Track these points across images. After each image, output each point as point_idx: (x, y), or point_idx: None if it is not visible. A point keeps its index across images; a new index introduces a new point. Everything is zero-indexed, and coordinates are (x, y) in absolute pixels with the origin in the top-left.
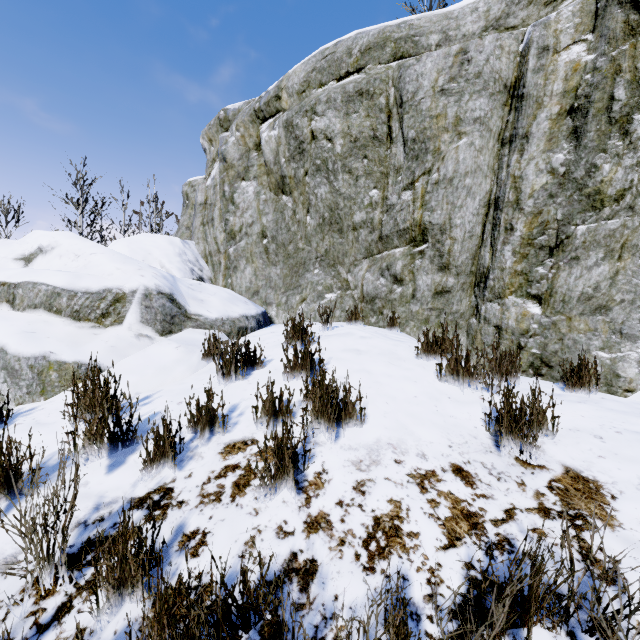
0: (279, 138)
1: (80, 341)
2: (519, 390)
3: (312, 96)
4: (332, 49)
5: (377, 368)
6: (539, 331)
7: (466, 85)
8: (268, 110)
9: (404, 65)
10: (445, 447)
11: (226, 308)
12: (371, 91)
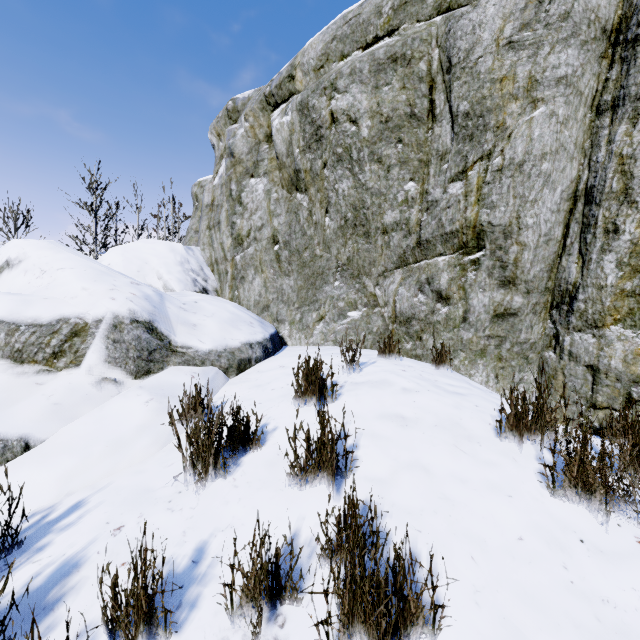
0: (292, 124)
1: (9, 398)
2: None
3: (332, 70)
4: (356, 11)
5: (438, 460)
6: None
7: (546, 32)
8: (280, 94)
9: (454, 15)
10: None
11: (224, 334)
12: (408, 55)
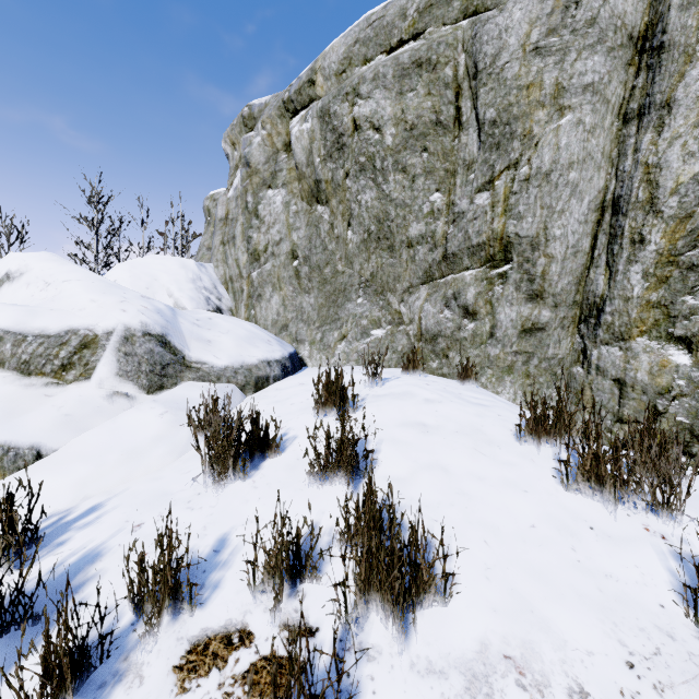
0: (312, 132)
1: (18, 409)
2: (691, 499)
3: (354, 75)
4: (380, 13)
5: (458, 461)
6: (688, 390)
7: (572, 38)
8: (299, 100)
9: (480, 19)
10: (621, 668)
11: (241, 351)
12: (433, 60)
